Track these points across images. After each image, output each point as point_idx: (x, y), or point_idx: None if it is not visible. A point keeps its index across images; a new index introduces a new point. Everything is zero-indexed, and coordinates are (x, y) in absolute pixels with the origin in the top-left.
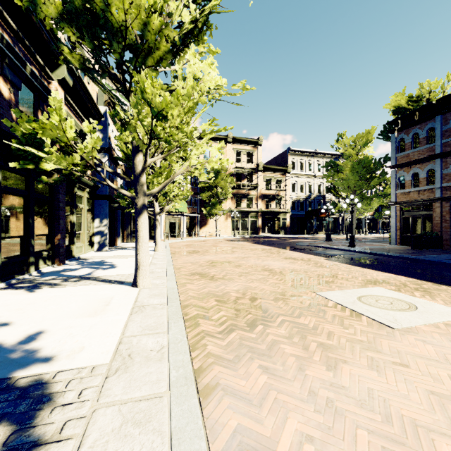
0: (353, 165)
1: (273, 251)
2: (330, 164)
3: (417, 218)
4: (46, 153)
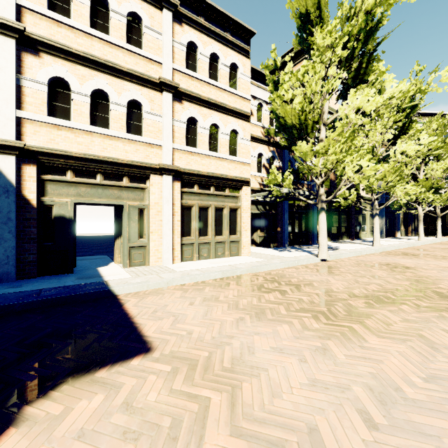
0: None
1: None
2: None
3: None
4: (342, 199)
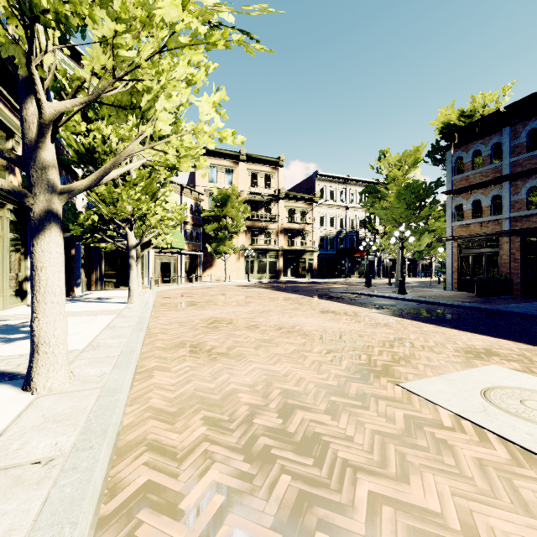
0: (399, 190)
1: (302, 302)
2: (369, 190)
3: (478, 257)
4: None
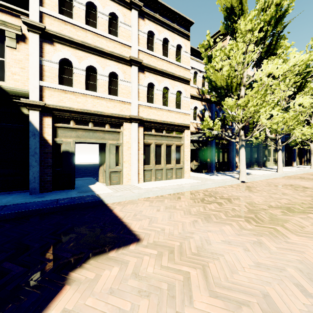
0: None
1: None
2: None
3: None
4: (254, 138)
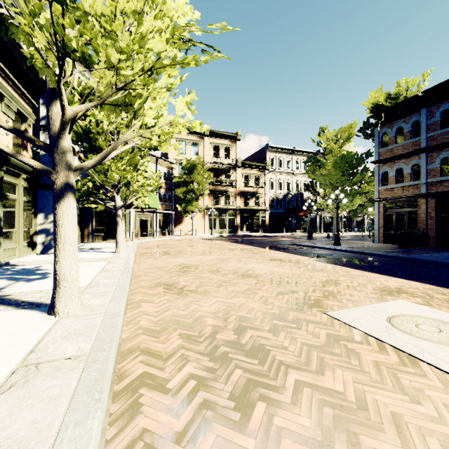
0: (336, 160)
1: (255, 252)
2: (311, 159)
3: (401, 215)
4: None
